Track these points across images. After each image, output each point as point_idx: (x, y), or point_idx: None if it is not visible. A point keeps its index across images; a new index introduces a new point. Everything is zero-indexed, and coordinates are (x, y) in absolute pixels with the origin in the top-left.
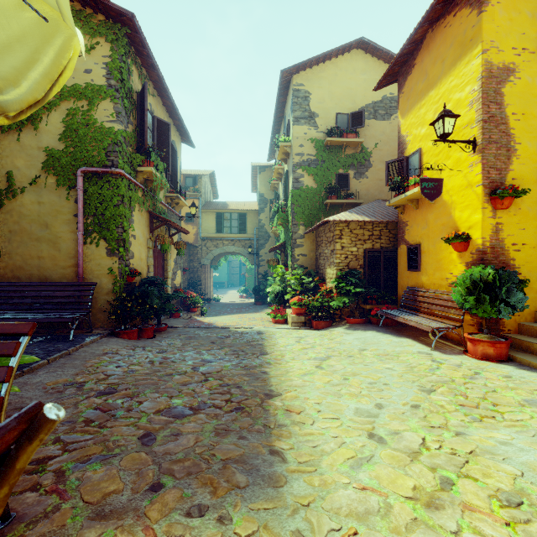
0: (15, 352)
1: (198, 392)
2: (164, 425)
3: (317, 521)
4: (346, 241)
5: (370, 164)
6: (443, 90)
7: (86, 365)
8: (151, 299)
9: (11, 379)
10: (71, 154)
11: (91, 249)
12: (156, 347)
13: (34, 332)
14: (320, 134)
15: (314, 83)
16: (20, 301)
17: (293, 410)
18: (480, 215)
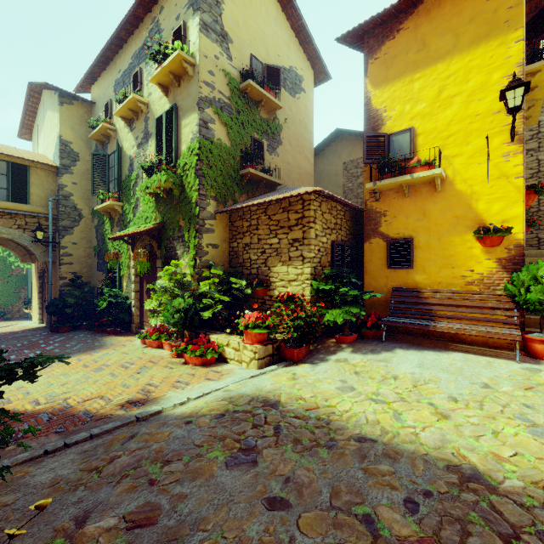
0: None
1: None
2: None
3: None
4: (319, 227)
5: (281, 140)
6: (456, 67)
7: None
8: None
9: None
10: None
11: None
12: None
13: None
14: (234, 70)
15: None
16: None
17: None
18: (522, 208)
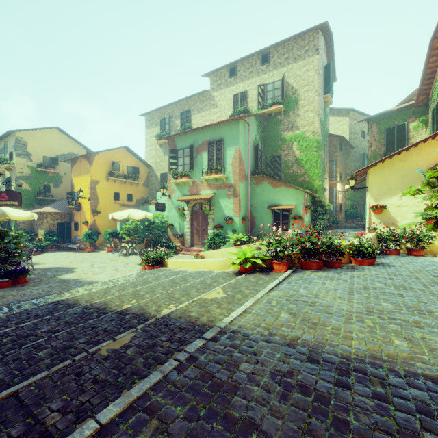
0: None
1: None
2: None
3: (46, 264)
4: (49, 219)
5: (62, 181)
6: (83, 178)
7: None
8: None
9: None
10: None
11: None
12: None
13: None
14: (33, 164)
15: (30, 138)
16: None
17: (37, 262)
18: (90, 217)
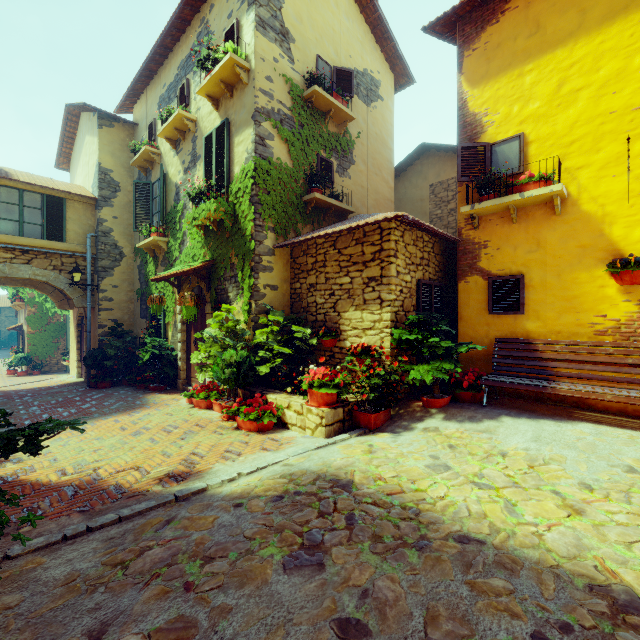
0: None
1: None
2: None
3: None
4: (401, 262)
5: (353, 158)
6: (582, 52)
7: None
8: None
9: None
10: None
11: None
12: None
13: None
14: (296, 75)
15: None
16: None
17: None
18: None
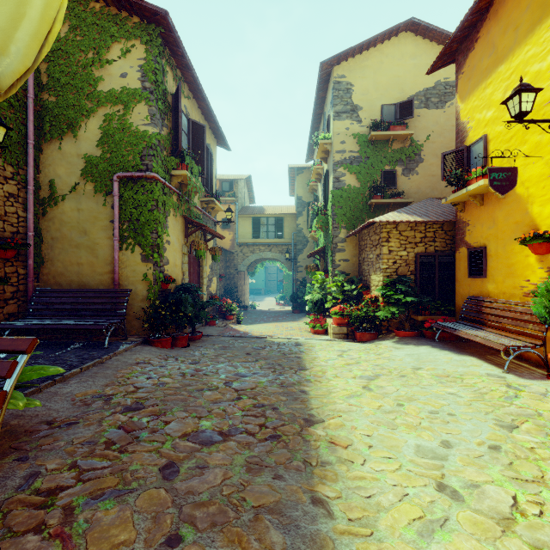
0: (10, 374)
1: (229, 413)
2: (190, 454)
3: None
4: (394, 244)
5: (421, 158)
6: (516, 63)
7: (117, 375)
8: (185, 307)
9: (4, 406)
10: (108, 160)
11: (126, 255)
12: (189, 357)
13: (73, 338)
14: (363, 129)
15: (356, 73)
16: (60, 307)
17: (338, 443)
18: None
